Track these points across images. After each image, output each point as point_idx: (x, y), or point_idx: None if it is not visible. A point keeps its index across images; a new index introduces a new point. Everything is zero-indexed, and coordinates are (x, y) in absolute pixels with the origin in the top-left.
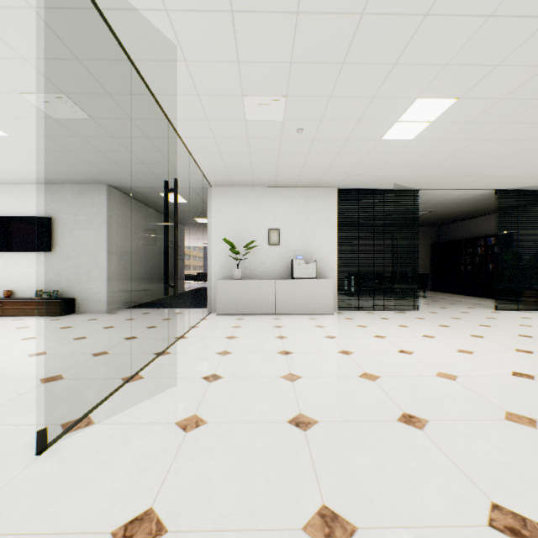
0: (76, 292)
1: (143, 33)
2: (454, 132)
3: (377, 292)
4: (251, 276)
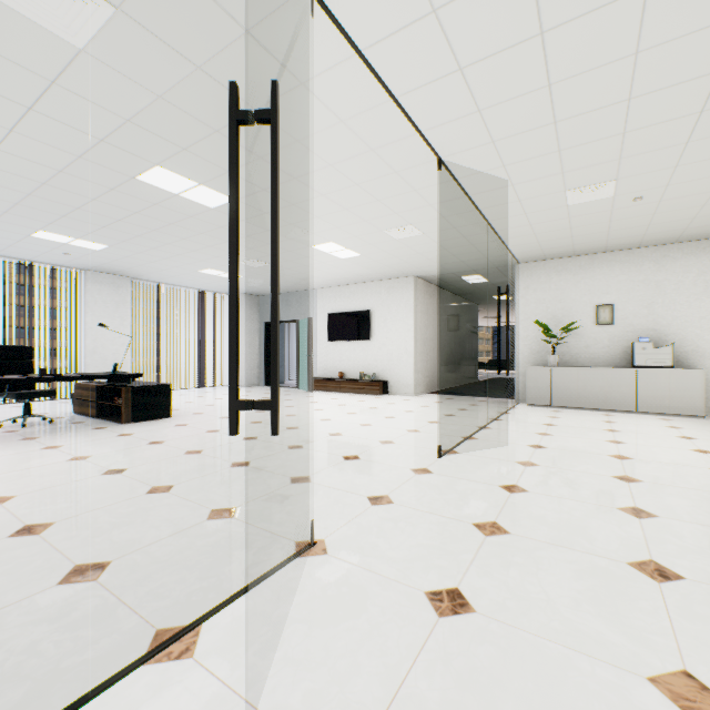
0: (389, 375)
1: (482, 181)
2: None
3: None
4: (571, 363)
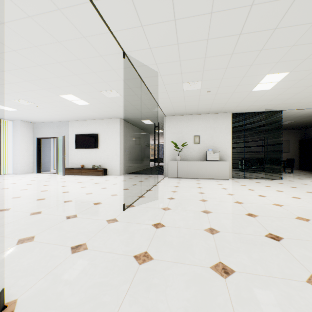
0: (107, 166)
1: (147, 70)
2: (293, 84)
3: (260, 170)
4: (185, 159)
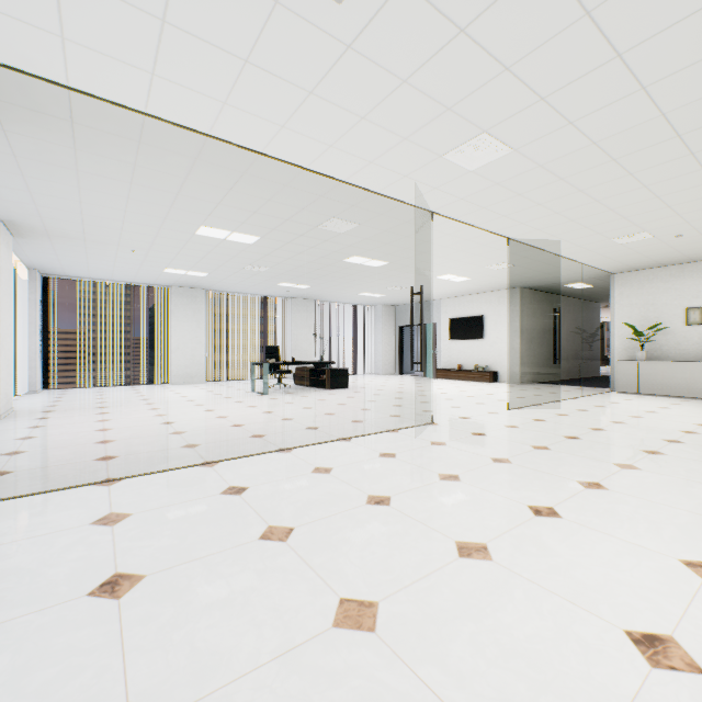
0: (498, 367)
1: (542, 242)
2: None
3: None
4: (661, 358)
